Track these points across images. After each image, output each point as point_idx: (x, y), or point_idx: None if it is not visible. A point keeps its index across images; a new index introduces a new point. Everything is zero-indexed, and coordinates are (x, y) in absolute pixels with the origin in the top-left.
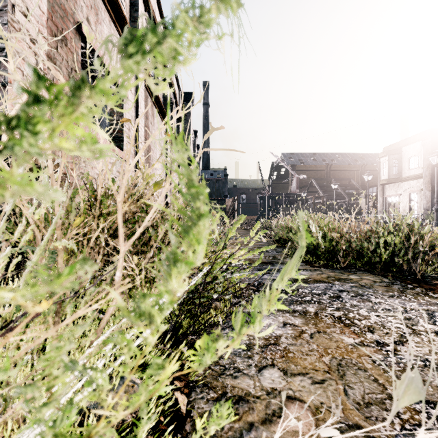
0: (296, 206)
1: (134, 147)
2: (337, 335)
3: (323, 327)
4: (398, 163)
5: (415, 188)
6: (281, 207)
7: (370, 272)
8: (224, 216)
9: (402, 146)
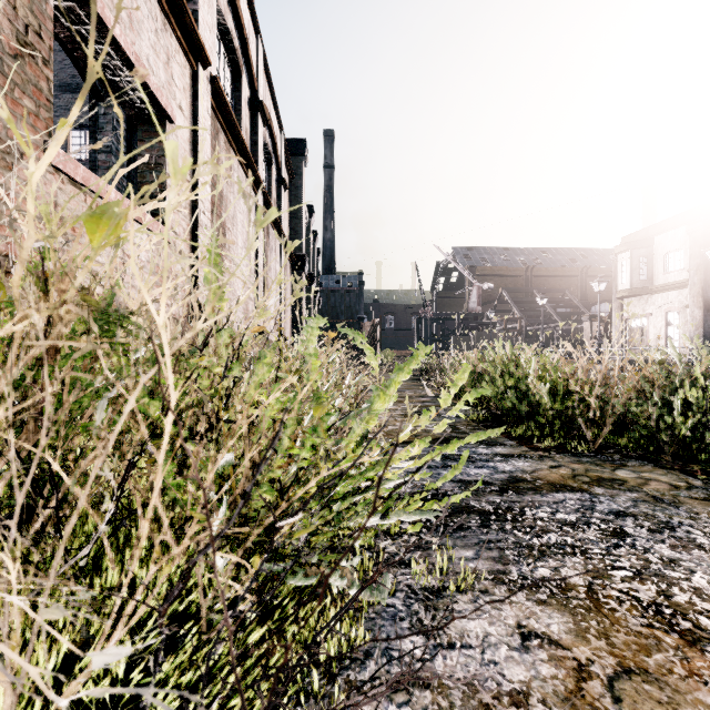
0: (477, 334)
1: (189, 219)
2: (684, 684)
3: (630, 648)
4: (647, 262)
5: (675, 304)
6: (453, 336)
7: (653, 463)
8: (366, 349)
9: (653, 235)
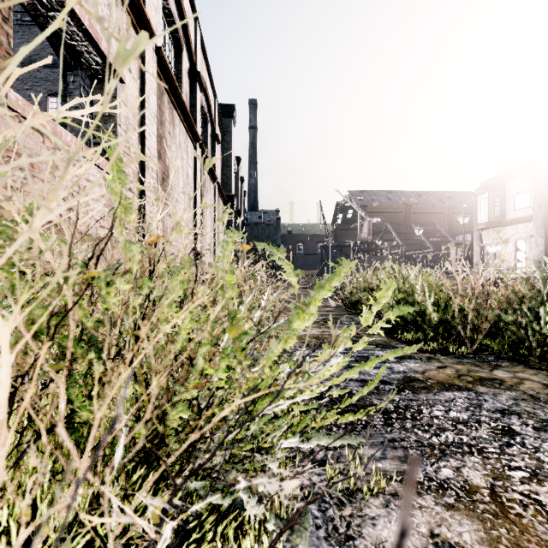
0: (368, 257)
1: (138, 163)
2: None
3: None
4: (501, 202)
5: (522, 234)
6: (349, 259)
7: (523, 364)
8: (284, 265)
9: (505, 180)
